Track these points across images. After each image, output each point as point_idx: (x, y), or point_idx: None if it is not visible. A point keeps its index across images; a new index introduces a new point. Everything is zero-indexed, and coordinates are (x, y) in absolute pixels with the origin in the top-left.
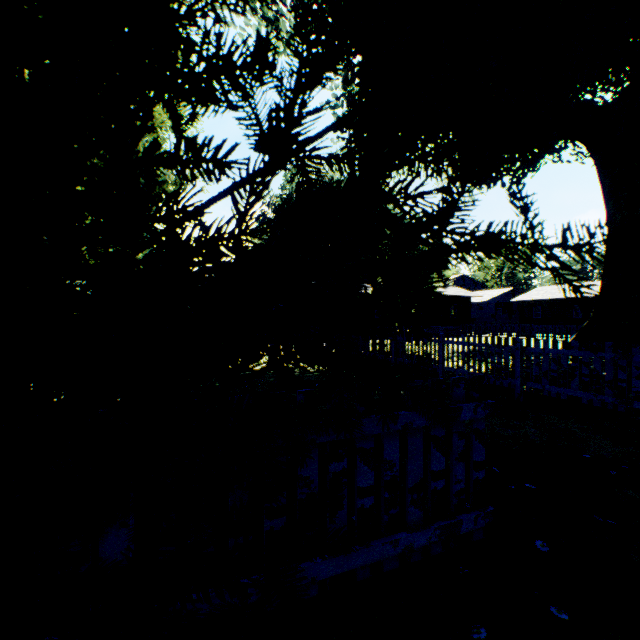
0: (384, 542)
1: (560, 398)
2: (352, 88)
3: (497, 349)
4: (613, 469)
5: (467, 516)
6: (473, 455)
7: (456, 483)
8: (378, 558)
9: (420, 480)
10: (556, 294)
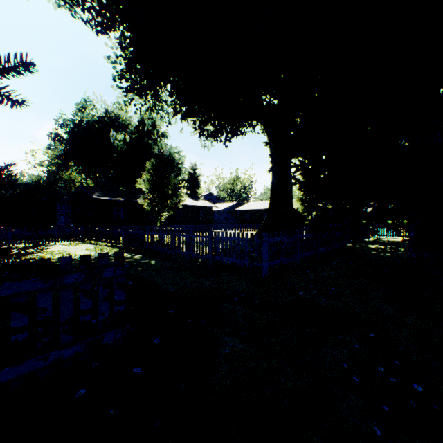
0: (35, 359)
1: (236, 264)
2: (129, 53)
3: (202, 238)
4: (237, 297)
5: (109, 333)
6: (115, 297)
7: (102, 315)
8: (29, 371)
9: (71, 317)
10: (257, 207)
